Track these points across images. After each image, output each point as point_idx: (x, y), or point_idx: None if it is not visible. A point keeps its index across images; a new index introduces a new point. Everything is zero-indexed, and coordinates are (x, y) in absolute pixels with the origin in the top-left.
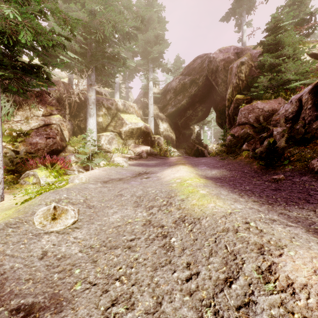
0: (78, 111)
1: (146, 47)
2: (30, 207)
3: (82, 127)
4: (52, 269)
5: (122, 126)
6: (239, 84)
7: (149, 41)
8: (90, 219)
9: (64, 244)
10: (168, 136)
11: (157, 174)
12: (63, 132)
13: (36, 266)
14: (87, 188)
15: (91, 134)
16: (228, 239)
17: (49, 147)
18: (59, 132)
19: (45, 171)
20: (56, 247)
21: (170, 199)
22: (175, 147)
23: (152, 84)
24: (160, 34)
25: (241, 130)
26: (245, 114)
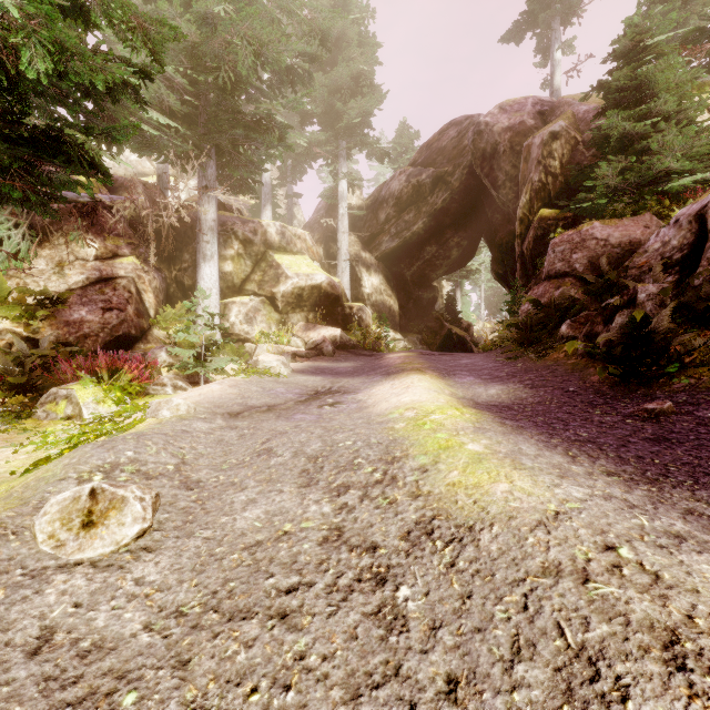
0: (179, 248)
1: (332, 102)
2: (37, 487)
3: (188, 286)
4: (60, 690)
5: (277, 283)
6: (546, 184)
7: (340, 90)
8: (186, 523)
9: (105, 602)
10: (382, 304)
11: (357, 394)
12: (142, 296)
13: (13, 681)
14: (189, 431)
15: (207, 301)
16: (564, 603)
17: (111, 330)
18: (133, 296)
19: (96, 387)
20: (82, 614)
21: (391, 467)
22: (398, 329)
23: (345, 186)
24: (365, 72)
25: (555, 291)
26: (563, 252)
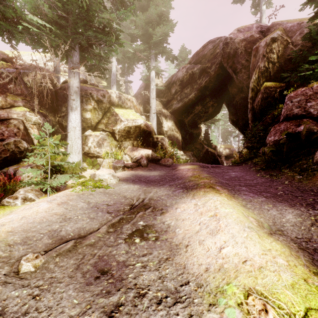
0: (60, 104)
1: (147, 28)
2: None
3: (65, 125)
4: None
5: (116, 124)
6: (268, 68)
7: (151, 22)
8: None
9: None
10: (173, 136)
11: (165, 214)
12: (29, 131)
13: None
14: None
15: (73, 134)
16: None
17: (0, 153)
18: (21, 131)
19: None
20: None
21: None
22: (181, 149)
23: (154, 74)
24: (164, 13)
25: (297, 127)
26: (299, 101)
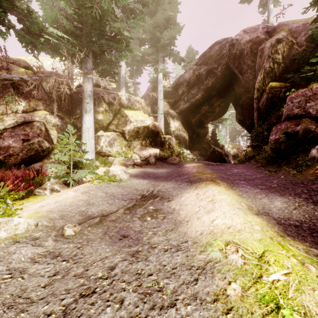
0: (74, 107)
1: (155, 32)
2: None
3: (79, 127)
4: None
5: (126, 125)
6: (273, 69)
7: (159, 26)
8: None
9: None
10: (180, 136)
11: (171, 201)
12: (49, 132)
13: None
14: None
15: (87, 135)
16: None
17: (27, 152)
18: (43, 132)
19: None
20: None
21: None
22: (188, 148)
23: (162, 76)
24: (171, 17)
25: (296, 127)
26: (299, 102)
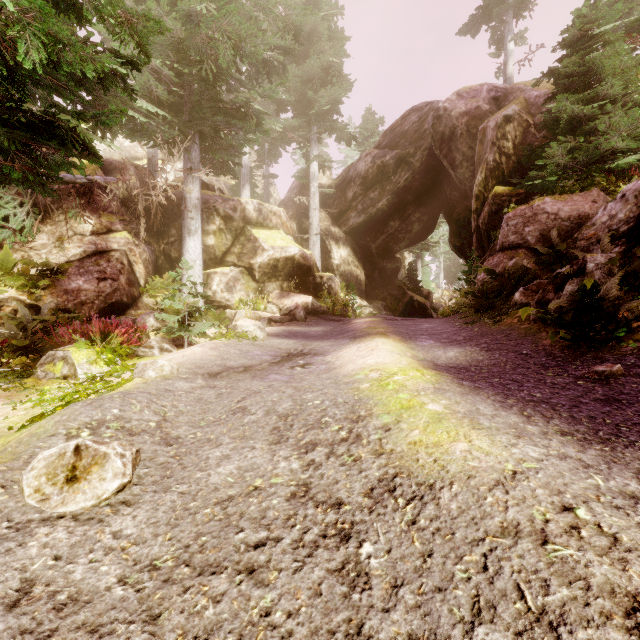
0: (166, 224)
1: (304, 91)
2: (29, 443)
3: (174, 258)
4: None
5: (255, 255)
6: (500, 164)
7: (311, 80)
8: (163, 478)
9: (84, 555)
10: (349, 274)
11: (326, 356)
12: (133, 267)
13: None
14: (172, 390)
15: (192, 272)
16: (524, 565)
17: (105, 298)
18: (125, 267)
19: (90, 349)
20: (61, 567)
21: (356, 426)
22: (365, 296)
23: (316, 167)
24: (334, 64)
25: (509, 262)
26: (516, 225)
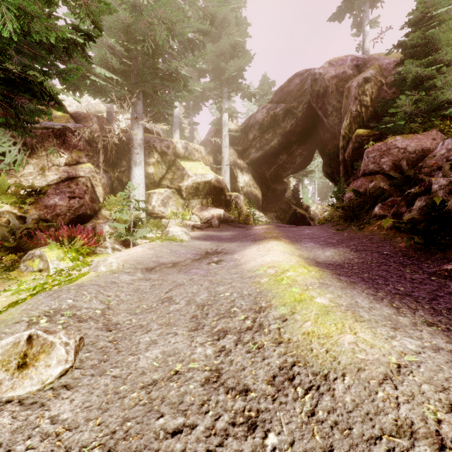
0: (119, 158)
1: (218, 62)
2: None
3: (125, 182)
4: None
5: (182, 180)
6: (361, 113)
7: (223, 54)
8: (101, 362)
9: (22, 441)
10: (250, 193)
11: (234, 254)
12: (95, 189)
13: None
14: (117, 282)
15: (137, 192)
16: None
17: (74, 211)
18: (89, 189)
19: (60, 249)
20: None
21: (258, 316)
22: (261, 209)
23: (227, 117)
24: (239, 42)
25: (369, 184)
26: (374, 157)
